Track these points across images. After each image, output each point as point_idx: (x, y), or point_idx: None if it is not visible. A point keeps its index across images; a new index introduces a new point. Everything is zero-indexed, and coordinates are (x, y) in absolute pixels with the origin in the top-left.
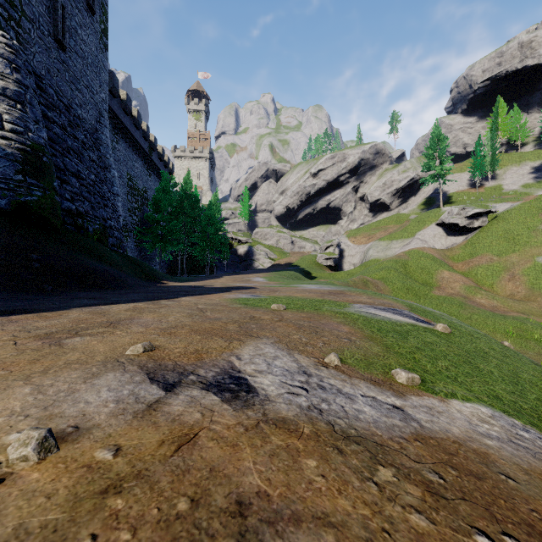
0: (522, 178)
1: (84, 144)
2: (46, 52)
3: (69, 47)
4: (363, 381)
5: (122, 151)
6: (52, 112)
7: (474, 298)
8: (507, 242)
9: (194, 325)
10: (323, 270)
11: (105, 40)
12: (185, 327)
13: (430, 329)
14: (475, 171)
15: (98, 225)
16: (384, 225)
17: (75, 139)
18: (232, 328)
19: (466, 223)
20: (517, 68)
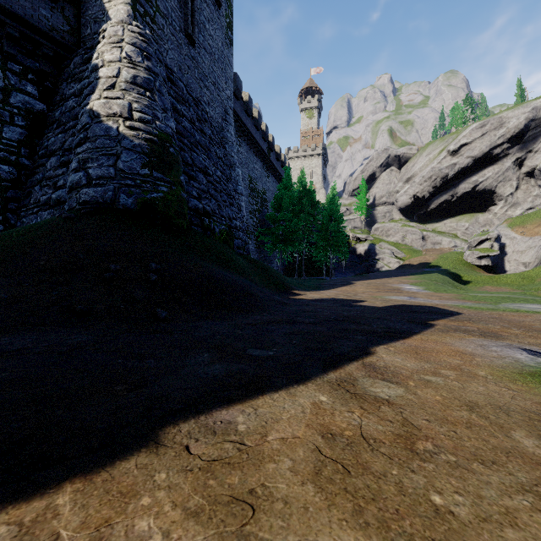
0: None
1: (211, 140)
2: (177, 49)
3: (198, 43)
4: None
5: (244, 153)
6: (182, 105)
7: None
8: None
9: None
10: (476, 272)
11: (230, 35)
12: None
13: None
14: None
15: (224, 226)
16: None
17: (203, 134)
18: None
19: None
20: None
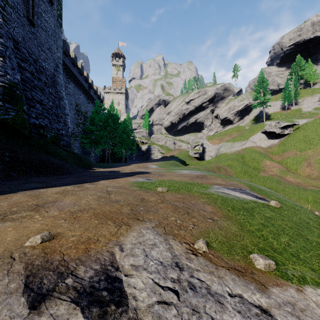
0: (313, 104)
1: (45, 83)
2: (21, 27)
3: (37, 24)
4: (228, 271)
5: (72, 88)
6: (25, 63)
7: (286, 177)
8: (305, 143)
9: (97, 208)
10: (192, 160)
11: (60, 20)
12: (90, 210)
13: (266, 205)
14: (285, 100)
15: (54, 133)
16: (229, 133)
17: (40, 80)
18: (125, 210)
19: (280, 132)
20: (310, 37)
